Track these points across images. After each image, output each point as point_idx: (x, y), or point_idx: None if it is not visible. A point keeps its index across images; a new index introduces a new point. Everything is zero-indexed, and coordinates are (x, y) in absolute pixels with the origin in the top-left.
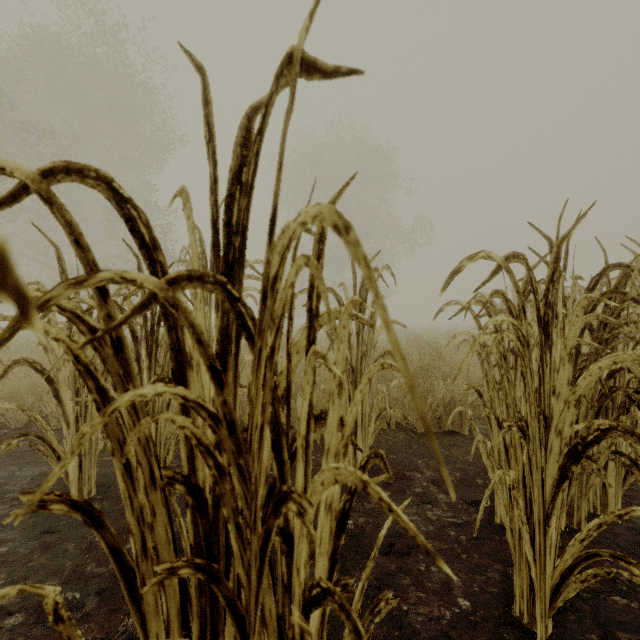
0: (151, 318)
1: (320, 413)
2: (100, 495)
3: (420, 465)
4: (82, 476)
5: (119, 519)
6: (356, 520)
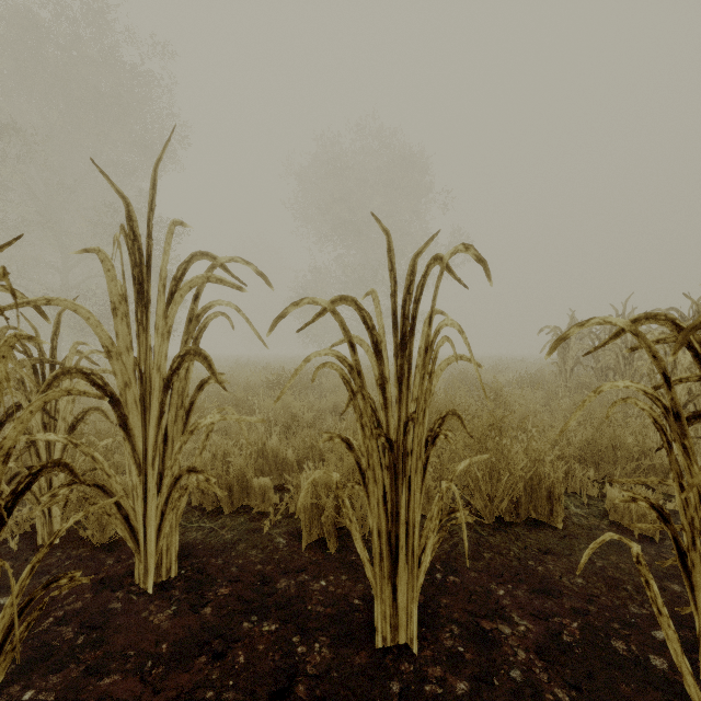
0: None
1: None
2: None
3: (503, 601)
4: None
5: None
6: None
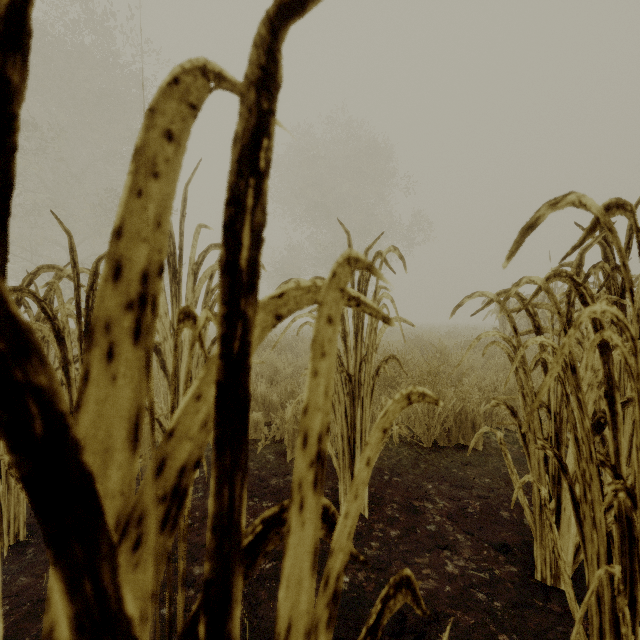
0: (85, 313)
1: (277, 511)
2: (31, 538)
3: (430, 491)
4: (6, 515)
5: (45, 576)
6: (354, 576)
